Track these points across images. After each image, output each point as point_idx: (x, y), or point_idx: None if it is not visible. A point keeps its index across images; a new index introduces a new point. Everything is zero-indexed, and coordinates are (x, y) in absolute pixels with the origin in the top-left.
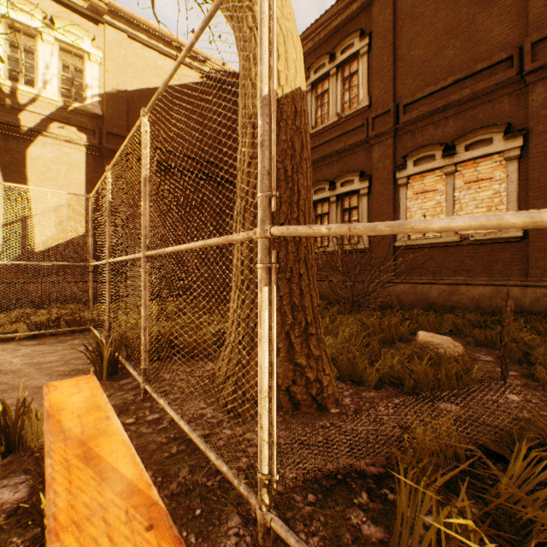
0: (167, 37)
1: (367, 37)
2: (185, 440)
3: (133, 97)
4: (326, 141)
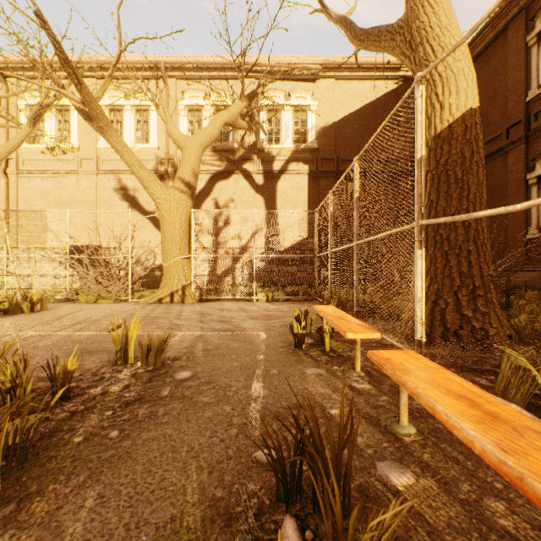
0: (365, 64)
1: None
2: (379, 343)
3: (339, 125)
4: None
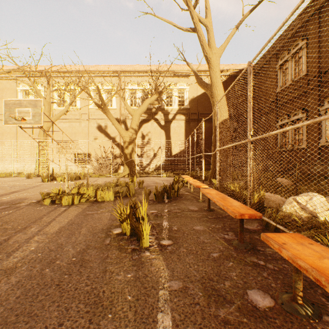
0: None
1: (305, 39)
2: None
3: (199, 97)
4: (286, 94)
